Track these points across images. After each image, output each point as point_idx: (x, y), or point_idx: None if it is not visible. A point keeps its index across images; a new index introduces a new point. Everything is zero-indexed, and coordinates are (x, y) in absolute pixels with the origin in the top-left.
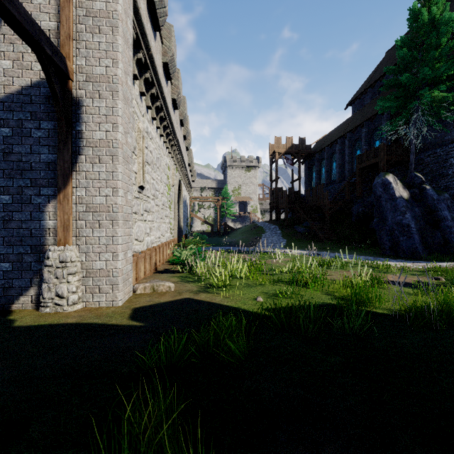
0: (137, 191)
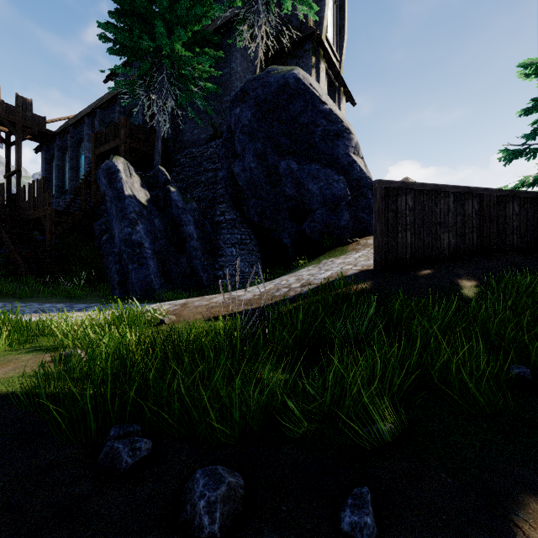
0: None
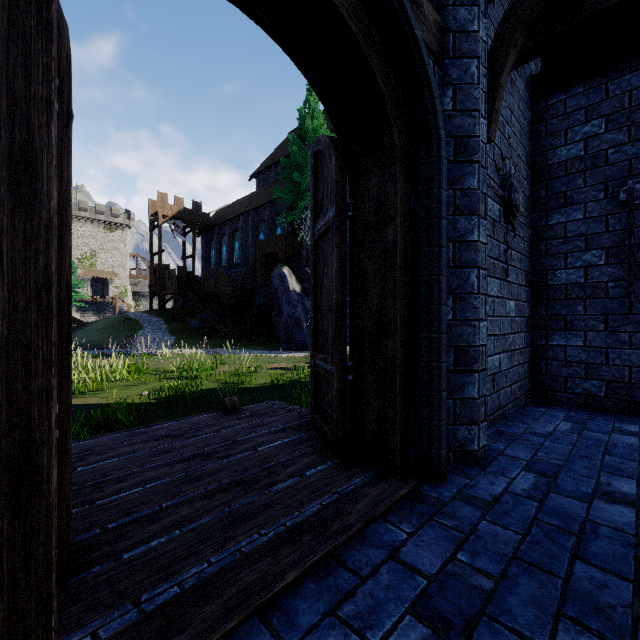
0: None
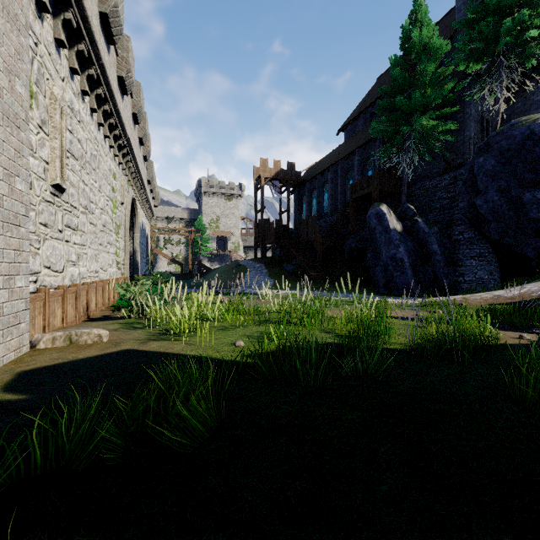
0: (50, 193)
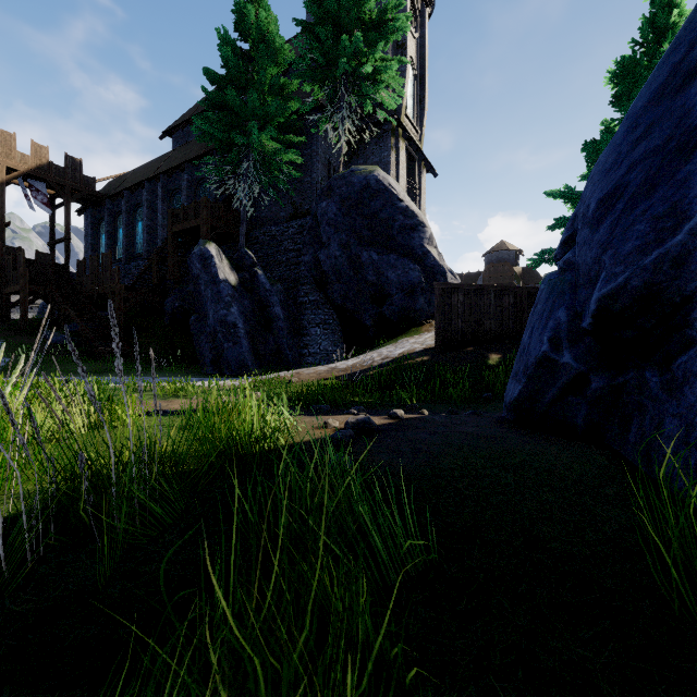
0: None
